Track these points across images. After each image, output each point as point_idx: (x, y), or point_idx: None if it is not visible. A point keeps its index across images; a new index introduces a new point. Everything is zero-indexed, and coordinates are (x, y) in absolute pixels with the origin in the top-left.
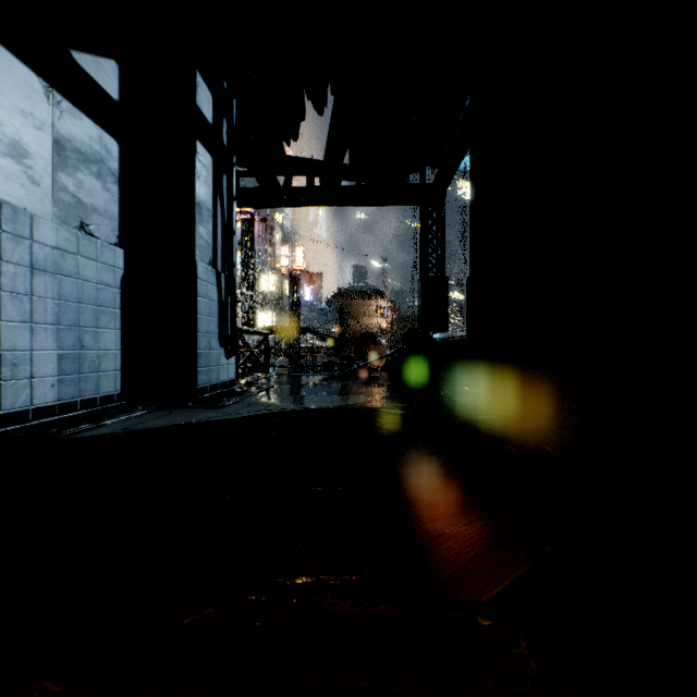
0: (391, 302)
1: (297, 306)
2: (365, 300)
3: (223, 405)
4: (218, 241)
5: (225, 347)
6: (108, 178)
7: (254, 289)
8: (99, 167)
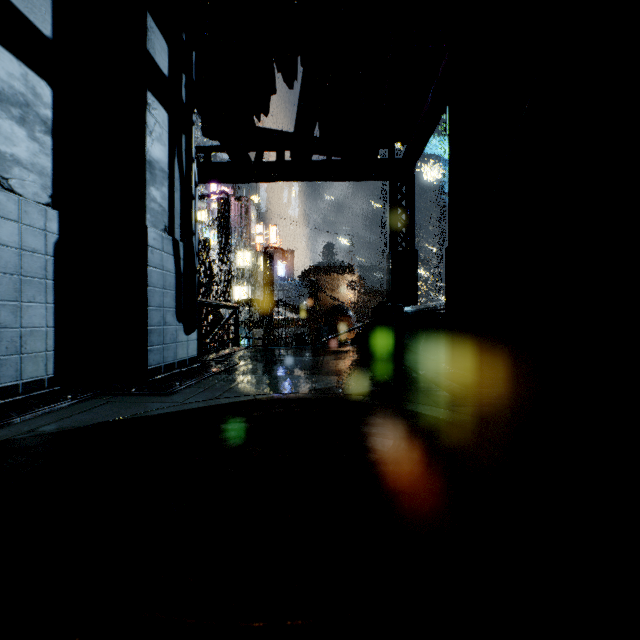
0: (358, 277)
1: (271, 281)
2: (334, 275)
3: (173, 391)
4: (175, 206)
5: (185, 323)
6: (36, 125)
7: (229, 264)
8: (23, 111)
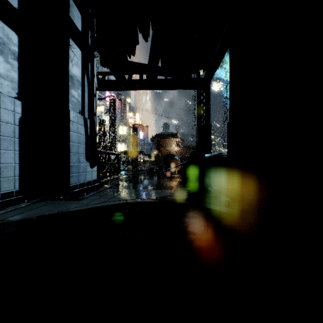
0: (181, 139)
1: (136, 141)
2: (168, 138)
3: (83, 198)
4: (85, 100)
5: (90, 161)
6: (9, 55)
7: (115, 133)
8: (1, 47)
